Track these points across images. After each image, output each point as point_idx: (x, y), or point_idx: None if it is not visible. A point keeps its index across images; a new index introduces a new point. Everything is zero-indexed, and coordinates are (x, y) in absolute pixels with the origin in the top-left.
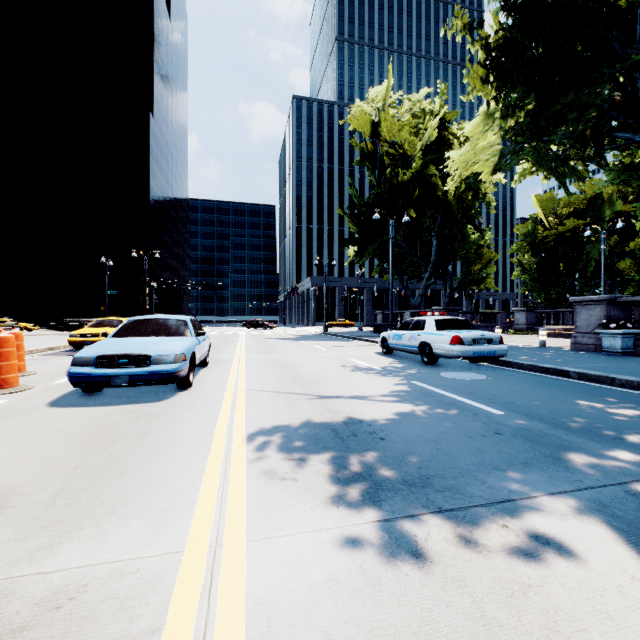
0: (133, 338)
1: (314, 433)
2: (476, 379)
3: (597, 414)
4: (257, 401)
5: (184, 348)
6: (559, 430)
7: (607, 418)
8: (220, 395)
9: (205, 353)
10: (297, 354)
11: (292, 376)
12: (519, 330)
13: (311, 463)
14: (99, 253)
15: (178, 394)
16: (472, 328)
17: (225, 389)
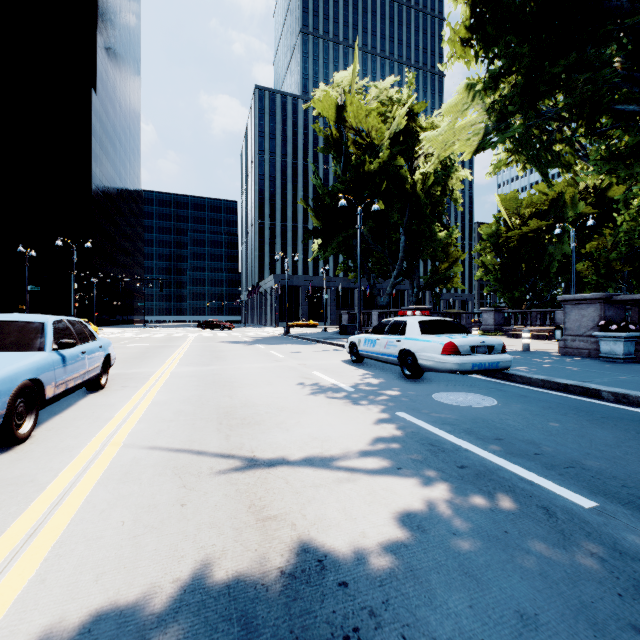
0: None
1: None
2: (486, 406)
3: None
4: (119, 485)
5: None
6: None
7: None
8: (58, 466)
9: (87, 373)
10: (245, 364)
11: (221, 407)
12: (487, 331)
13: None
14: (29, 244)
15: None
16: (464, 332)
17: (84, 446)
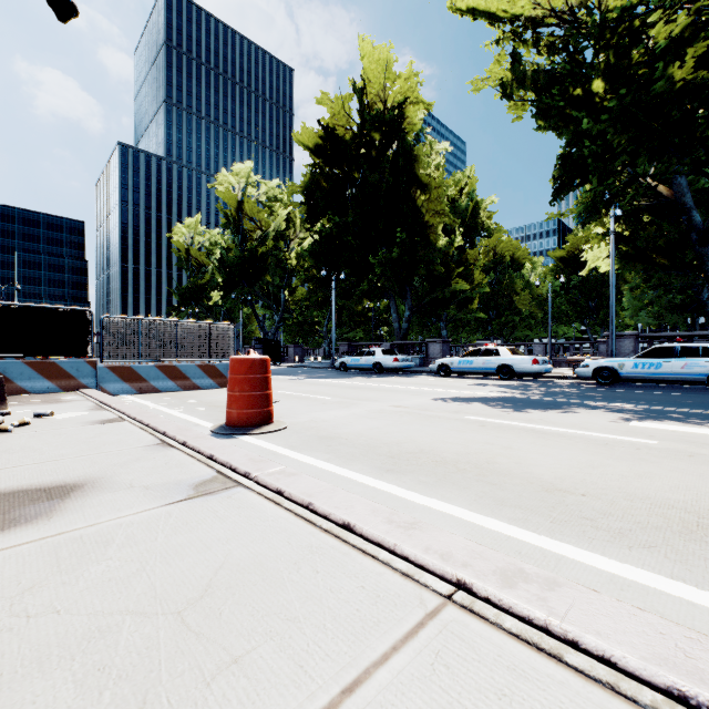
0: None
1: None
2: None
3: None
4: None
5: None
6: None
7: None
8: None
9: None
10: None
11: None
12: None
13: None
14: None
15: None
16: None
17: None
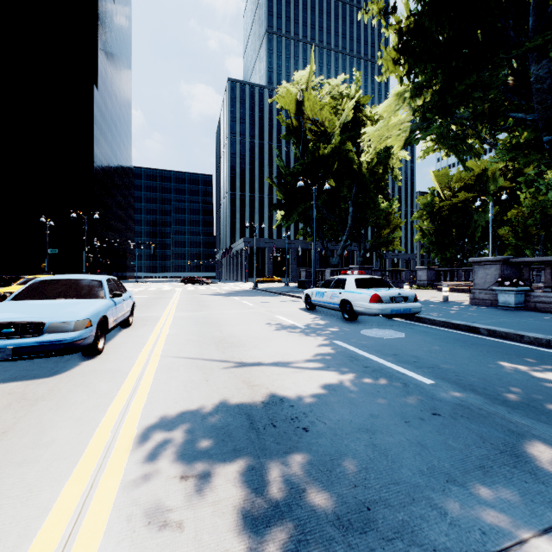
0: (33, 301)
1: (224, 423)
2: (396, 337)
3: (526, 380)
4: (168, 372)
5: (90, 312)
6: (498, 406)
7: (538, 386)
8: (129, 365)
9: (125, 314)
10: (225, 311)
11: (215, 337)
12: (421, 285)
13: (210, 484)
14: (43, 214)
15: (81, 364)
16: (388, 286)
17: (138, 356)
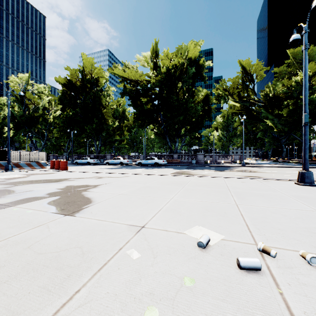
0: None
1: None
2: None
3: None
4: None
5: None
6: None
7: None
8: None
9: None
10: None
11: None
12: None
13: None
14: None
15: None
16: None
17: None
